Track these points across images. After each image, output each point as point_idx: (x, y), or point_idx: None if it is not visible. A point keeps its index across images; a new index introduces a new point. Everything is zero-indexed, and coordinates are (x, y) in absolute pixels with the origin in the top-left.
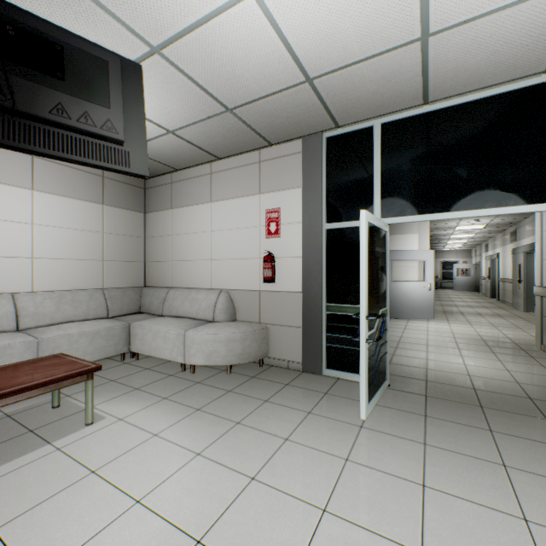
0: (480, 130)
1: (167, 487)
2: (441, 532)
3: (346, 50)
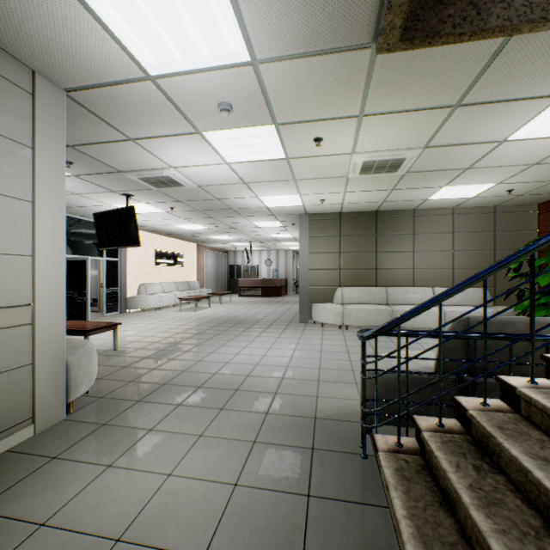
0: (91, 231)
1: (109, 334)
2: (133, 323)
3: (97, 210)
